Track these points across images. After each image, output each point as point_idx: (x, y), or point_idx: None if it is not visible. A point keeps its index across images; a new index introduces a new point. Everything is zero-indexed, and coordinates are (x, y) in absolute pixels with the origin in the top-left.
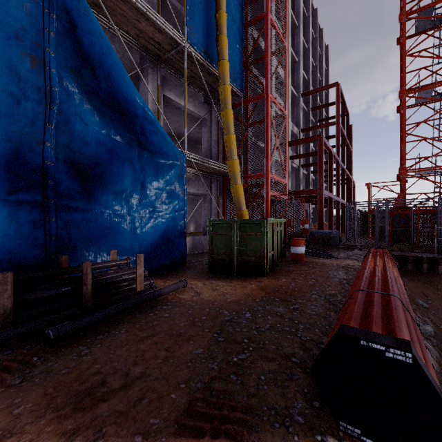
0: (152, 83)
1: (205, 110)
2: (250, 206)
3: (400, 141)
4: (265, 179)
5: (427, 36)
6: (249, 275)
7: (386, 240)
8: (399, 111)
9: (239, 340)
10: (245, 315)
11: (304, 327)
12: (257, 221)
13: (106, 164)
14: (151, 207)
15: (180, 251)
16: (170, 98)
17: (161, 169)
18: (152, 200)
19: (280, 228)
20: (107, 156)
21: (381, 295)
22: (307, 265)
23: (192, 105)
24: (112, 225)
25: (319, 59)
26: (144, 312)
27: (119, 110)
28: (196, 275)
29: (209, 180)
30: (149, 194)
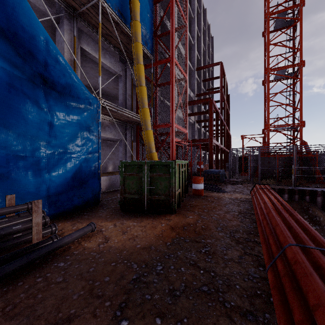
0: (69, 34)
1: (120, 68)
2: (158, 150)
3: (264, 105)
4: (171, 128)
5: (283, 31)
6: (159, 213)
7: (258, 177)
8: (263, 84)
9: (150, 321)
10: (156, 268)
11: (223, 283)
12: (167, 162)
13: (0, 99)
14: (61, 148)
15: (94, 191)
16: (88, 51)
17: (72, 111)
18: (63, 142)
19: (184, 169)
20: (2, 90)
21: (321, 253)
22: (206, 199)
23: (108, 61)
24: (9, 167)
25: (207, 45)
26: (31, 276)
27: (19, 42)
28: (108, 214)
29: (124, 128)
30: (58, 135)
